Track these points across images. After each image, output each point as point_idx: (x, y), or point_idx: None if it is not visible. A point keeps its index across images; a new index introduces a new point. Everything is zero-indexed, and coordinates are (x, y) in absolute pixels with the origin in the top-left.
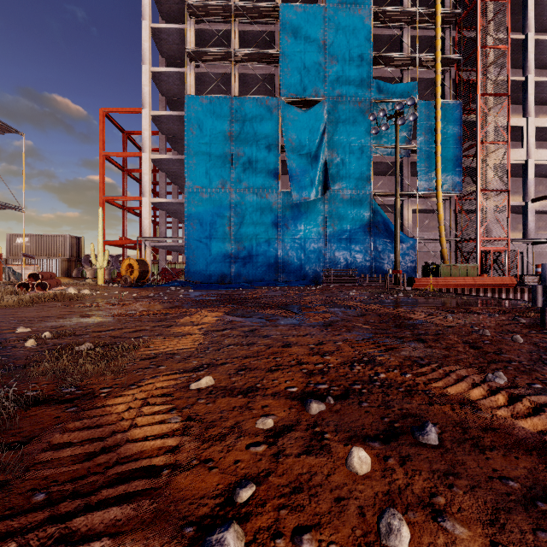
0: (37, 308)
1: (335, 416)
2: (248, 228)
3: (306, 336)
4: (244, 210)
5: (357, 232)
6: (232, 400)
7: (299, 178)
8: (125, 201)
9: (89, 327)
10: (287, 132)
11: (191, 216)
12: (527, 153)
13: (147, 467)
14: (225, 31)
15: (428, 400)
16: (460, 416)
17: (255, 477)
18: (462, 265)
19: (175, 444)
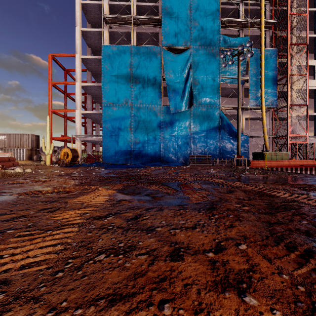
0: None
1: None
2: (142, 129)
3: (196, 229)
4: (139, 118)
5: (211, 131)
6: None
7: (174, 97)
8: (65, 113)
9: None
10: (167, 68)
11: (106, 121)
12: None
13: None
14: (127, 5)
15: None
16: None
17: None
18: (279, 152)
19: None
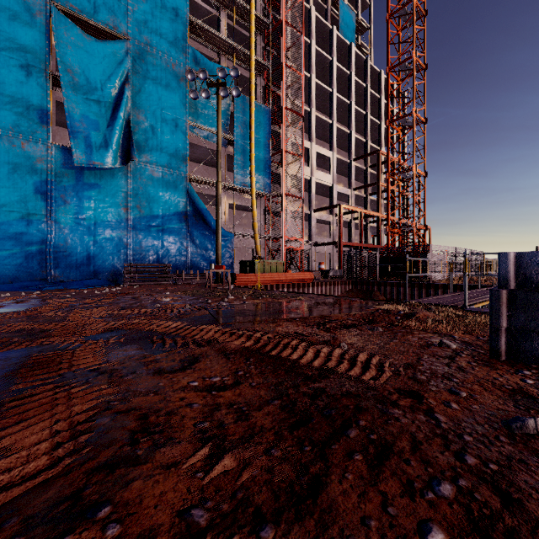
0: None
1: None
2: None
3: None
4: None
5: (171, 219)
6: None
7: (86, 132)
8: None
9: None
10: (65, 58)
11: None
12: (312, 171)
13: None
14: None
15: None
16: None
17: None
18: (273, 261)
19: None
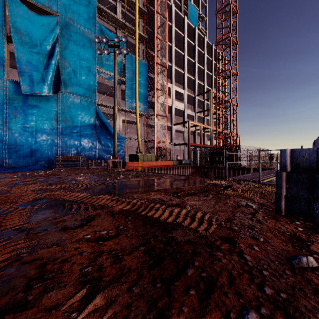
0: None
1: None
2: None
3: None
4: None
5: (86, 128)
6: None
7: (30, 72)
8: None
9: None
10: (15, 24)
11: None
12: (172, 101)
13: None
14: None
15: None
16: None
17: None
18: (149, 154)
19: None
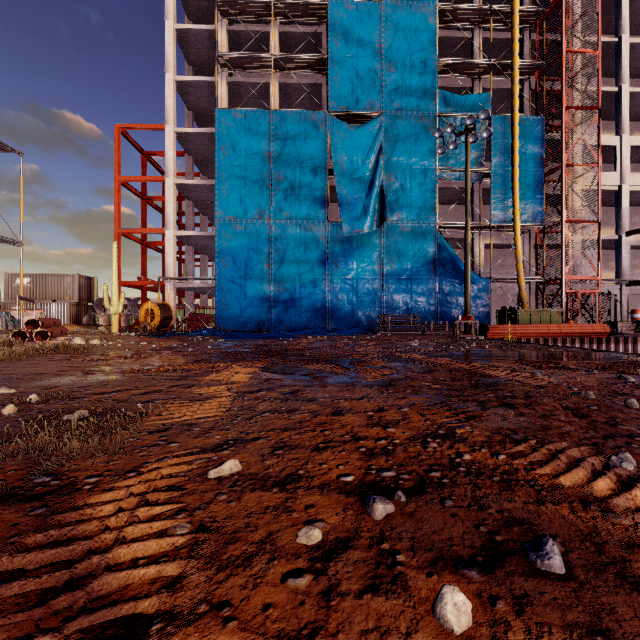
0: (31, 363)
1: (409, 523)
2: (290, 266)
3: (362, 399)
4: (285, 245)
5: (420, 270)
6: (265, 496)
7: (351, 206)
8: (144, 234)
9: (89, 388)
10: (336, 153)
11: (223, 252)
12: (621, 177)
13: (129, 617)
14: (263, 32)
15: (536, 496)
16: (586, 523)
17: (295, 638)
18: (545, 310)
19: (177, 574)
